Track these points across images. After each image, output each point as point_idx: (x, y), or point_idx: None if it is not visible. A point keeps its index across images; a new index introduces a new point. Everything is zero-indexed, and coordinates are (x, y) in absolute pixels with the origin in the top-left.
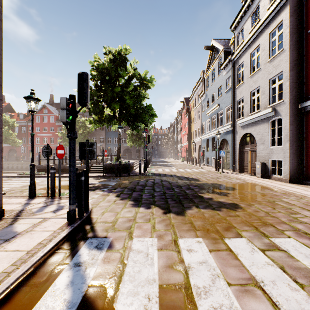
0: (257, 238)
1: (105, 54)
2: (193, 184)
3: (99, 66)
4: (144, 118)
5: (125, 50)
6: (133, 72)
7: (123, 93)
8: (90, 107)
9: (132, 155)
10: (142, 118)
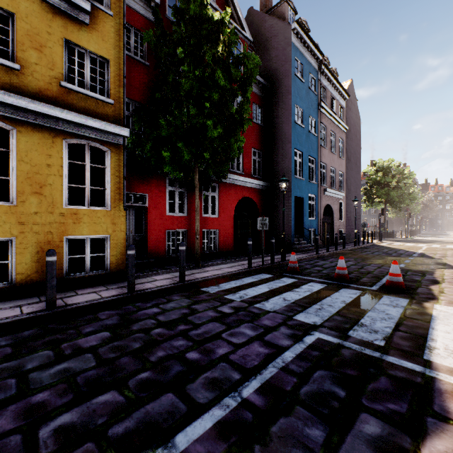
0: (429, 244)
1: (375, 164)
2: (434, 241)
3: (372, 177)
4: (404, 202)
5: (390, 161)
6: (396, 173)
7: (389, 189)
8: (364, 198)
9: (395, 226)
10: (403, 203)
